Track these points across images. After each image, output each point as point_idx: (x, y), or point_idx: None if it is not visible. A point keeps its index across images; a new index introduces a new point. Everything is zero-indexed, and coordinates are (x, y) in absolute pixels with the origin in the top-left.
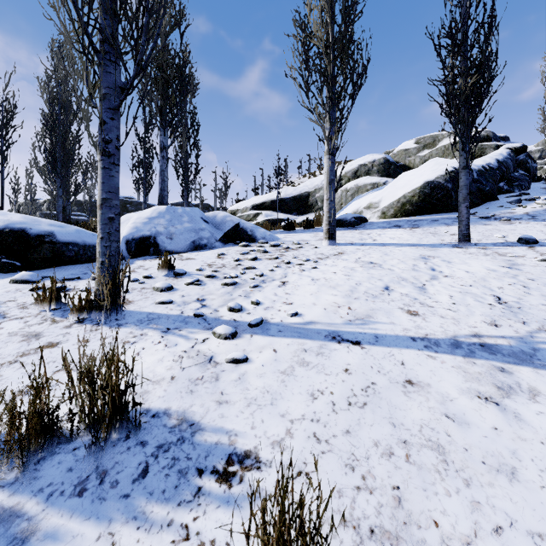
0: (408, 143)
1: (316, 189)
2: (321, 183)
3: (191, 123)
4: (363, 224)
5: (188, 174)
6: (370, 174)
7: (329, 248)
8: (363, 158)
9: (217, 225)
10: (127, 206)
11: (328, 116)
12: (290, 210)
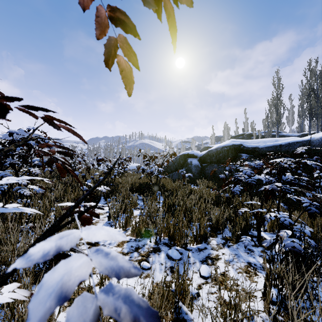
0: None
1: None
2: None
3: None
4: None
5: None
6: None
7: None
8: None
9: None
10: None
11: None
12: None
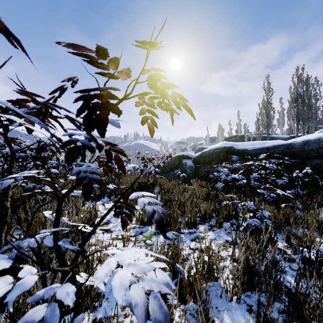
0: None
1: None
2: None
3: None
4: None
5: None
6: None
7: None
8: None
9: None
10: None
11: None
12: None
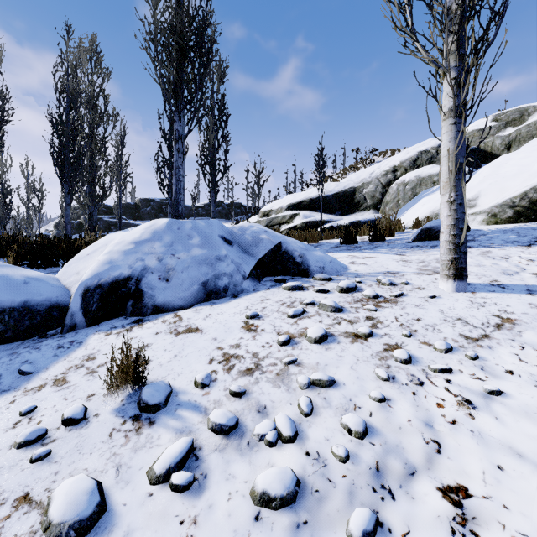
0: (481, 122)
1: (364, 184)
2: (369, 176)
3: (219, 113)
4: (467, 235)
5: (215, 172)
6: (434, 162)
7: (464, 300)
8: (423, 143)
9: (247, 247)
10: (163, 207)
11: (455, 42)
12: (332, 209)
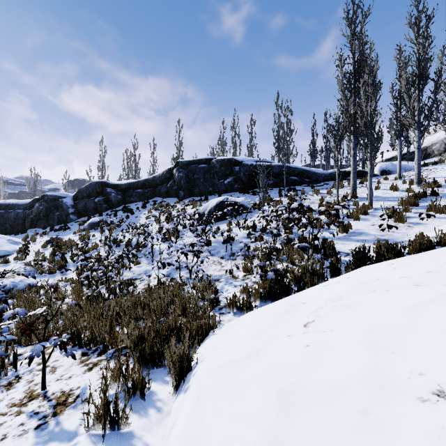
0: None
1: (433, 144)
2: (436, 140)
3: None
4: None
5: None
6: None
7: None
8: None
9: None
10: None
11: None
12: (412, 159)
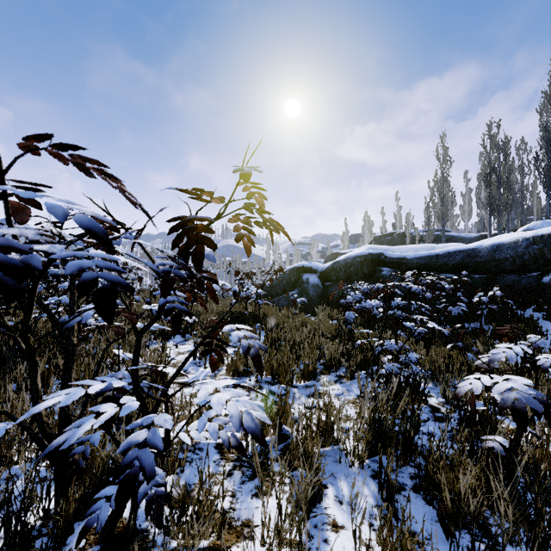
0: None
1: None
2: None
3: None
4: None
5: None
6: None
7: None
8: None
9: None
10: None
11: None
12: None
